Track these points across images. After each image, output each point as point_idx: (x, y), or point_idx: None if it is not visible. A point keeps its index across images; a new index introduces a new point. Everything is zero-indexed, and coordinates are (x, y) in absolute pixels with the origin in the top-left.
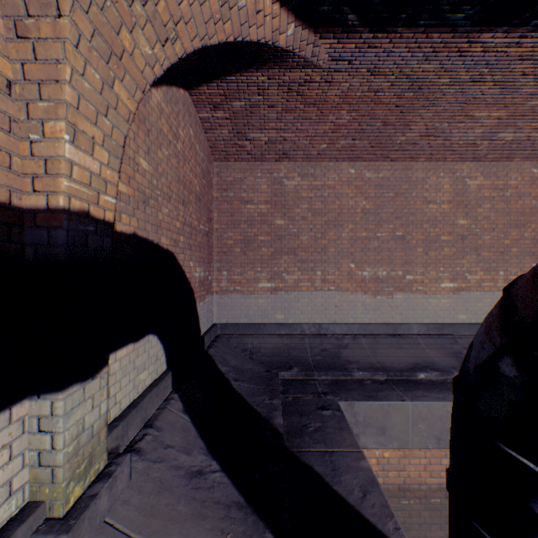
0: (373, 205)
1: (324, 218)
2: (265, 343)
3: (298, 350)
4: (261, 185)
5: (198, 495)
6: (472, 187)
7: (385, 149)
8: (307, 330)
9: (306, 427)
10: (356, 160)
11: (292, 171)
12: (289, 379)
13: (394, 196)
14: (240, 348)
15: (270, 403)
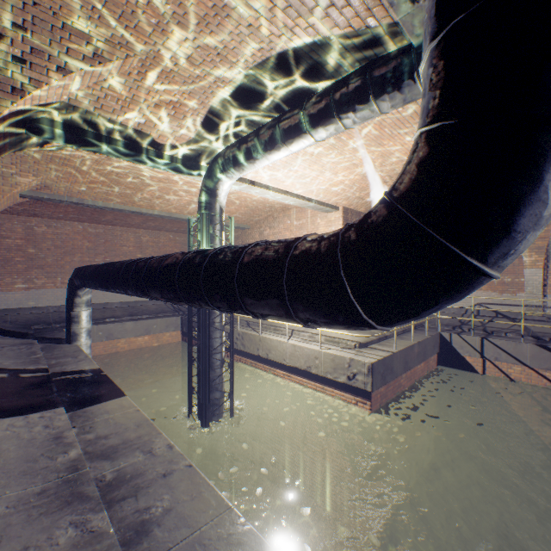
0: (94, 245)
1: (63, 250)
2: (22, 317)
3: (45, 318)
4: (18, 229)
5: (4, 339)
6: (145, 241)
7: (98, 220)
8: (52, 309)
9: (46, 333)
10: (84, 222)
11: (42, 223)
12: (39, 328)
13: (106, 241)
14: (3, 321)
15: (28, 330)
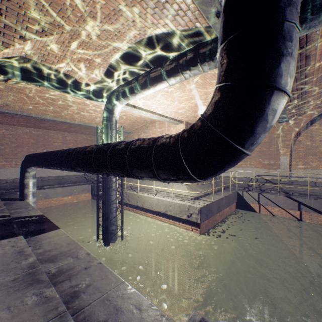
0: (36, 141)
1: (16, 144)
2: None
3: (5, 186)
4: None
5: None
6: (69, 139)
7: (39, 126)
8: (9, 181)
9: (6, 195)
10: (30, 127)
11: (2, 127)
12: (0, 192)
13: (44, 139)
14: None
15: None
